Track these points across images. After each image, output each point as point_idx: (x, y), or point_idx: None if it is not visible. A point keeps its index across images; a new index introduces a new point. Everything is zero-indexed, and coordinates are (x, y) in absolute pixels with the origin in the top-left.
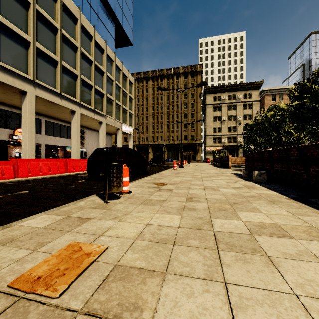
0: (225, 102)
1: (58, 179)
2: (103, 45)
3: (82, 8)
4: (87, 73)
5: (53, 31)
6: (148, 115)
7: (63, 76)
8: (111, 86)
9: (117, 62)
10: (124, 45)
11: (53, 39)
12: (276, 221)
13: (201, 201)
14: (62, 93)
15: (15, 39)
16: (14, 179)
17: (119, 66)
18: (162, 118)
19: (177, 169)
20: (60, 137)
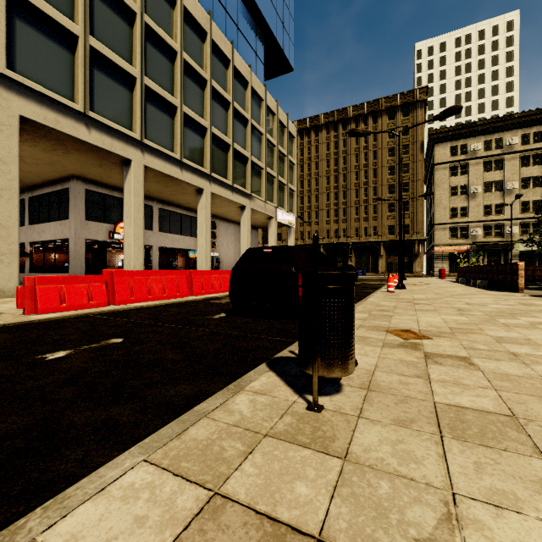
0: (477, 156)
1: (177, 309)
2: (246, 73)
3: (213, 17)
4: (222, 123)
5: (169, 56)
6: (320, 193)
7: (184, 130)
8: (259, 144)
9: (269, 100)
10: (279, 72)
11: (169, 70)
12: None
13: None
14: (182, 160)
15: (114, 75)
16: (107, 307)
17: (273, 108)
18: (345, 197)
19: (394, 291)
20: (179, 234)
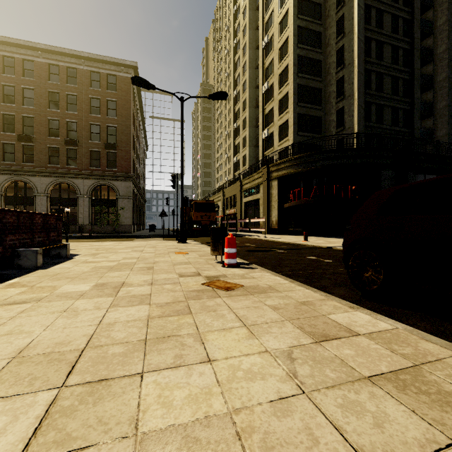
0: None
1: None
2: None
3: None
4: None
5: None
6: None
7: None
8: None
9: None
10: None
11: None
12: (96, 263)
13: (139, 267)
14: None
15: None
16: None
17: None
18: None
19: None
20: None
